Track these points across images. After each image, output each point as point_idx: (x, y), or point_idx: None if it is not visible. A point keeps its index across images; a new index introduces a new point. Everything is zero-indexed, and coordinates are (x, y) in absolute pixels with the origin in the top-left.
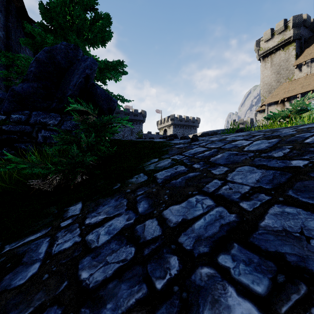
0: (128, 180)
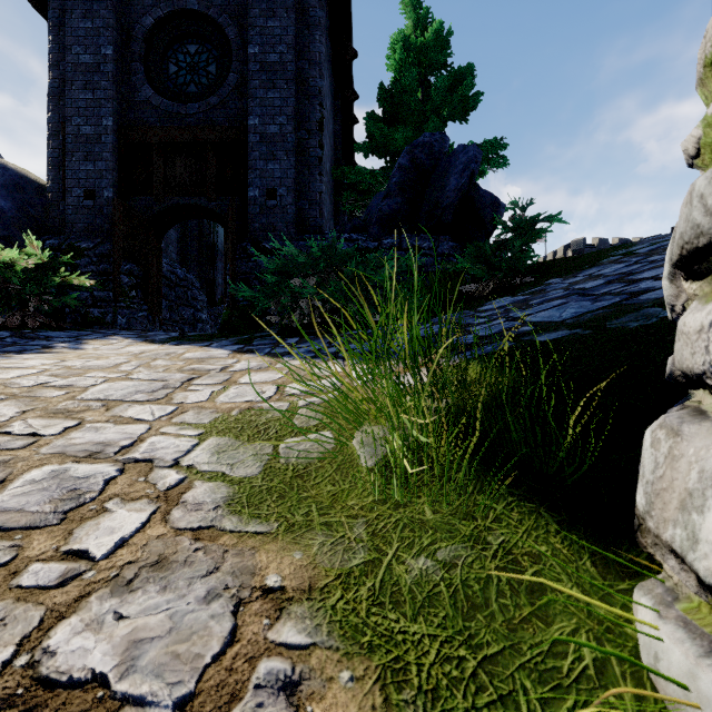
0: (597, 262)
